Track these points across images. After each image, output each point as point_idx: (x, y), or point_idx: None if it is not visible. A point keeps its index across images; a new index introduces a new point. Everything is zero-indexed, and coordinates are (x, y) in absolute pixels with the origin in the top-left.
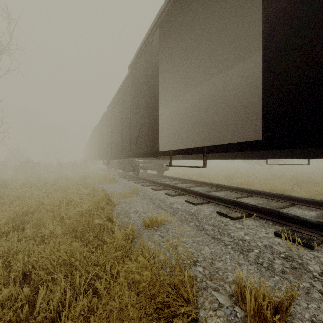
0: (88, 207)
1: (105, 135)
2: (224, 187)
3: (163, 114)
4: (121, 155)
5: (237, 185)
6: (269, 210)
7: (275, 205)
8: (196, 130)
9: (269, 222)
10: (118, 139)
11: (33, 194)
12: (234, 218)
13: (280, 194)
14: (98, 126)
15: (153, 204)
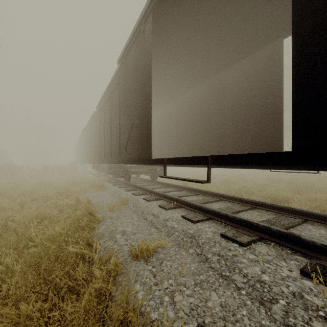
0: (61, 230)
1: (94, 136)
2: (224, 197)
3: (157, 115)
4: (111, 160)
5: (235, 191)
6: (287, 234)
7: (286, 221)
8: (192, 133)
9: (287, 250)
10: (107, 141)
11: (3, 206)
12: (244, 244)
13: (290, 207)
14: (87, 127)
15: (144, 219)
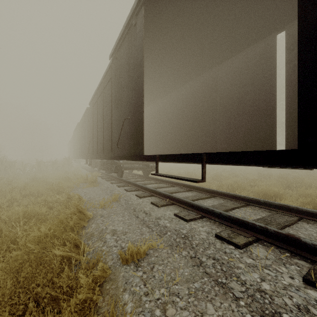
0: (47, 230)
1: (87, 132)
2: (217, 193)
3: (150, 111)
4: (103, 156)
5: (227, 187)
6: (285, 236)
7: (281, 220)
8: (185, 129)
9: (285, 253)
10: (99, 137)
11: None
12: (240, 246)
13: (284, 204)
14: (81, 123)
15: (136, 217)
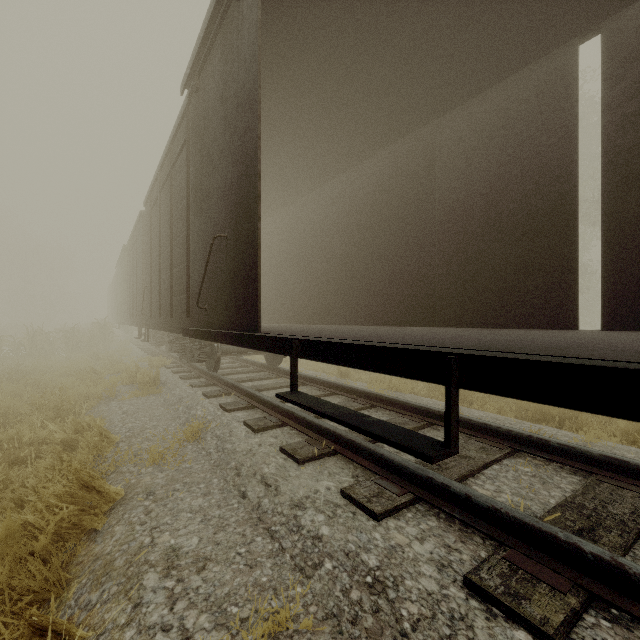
0: None
1: (141, 267)
2: (438, 416)
3: (282, 223)
4: (171, 323)
5: None
6: None
7: (622, 507)
8: (360, 263)
9: None
10: (164, 280)
11: None
12: None
13: (617, 458)
14: (129, 246)
15: (240, 496)
